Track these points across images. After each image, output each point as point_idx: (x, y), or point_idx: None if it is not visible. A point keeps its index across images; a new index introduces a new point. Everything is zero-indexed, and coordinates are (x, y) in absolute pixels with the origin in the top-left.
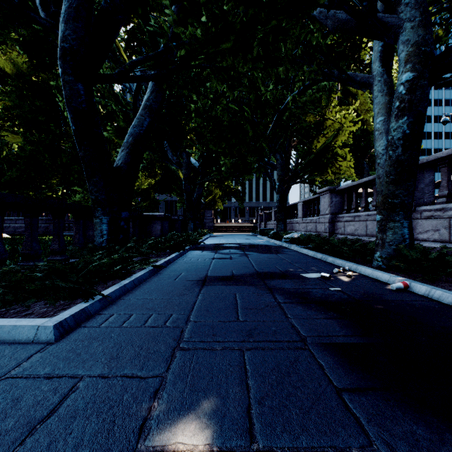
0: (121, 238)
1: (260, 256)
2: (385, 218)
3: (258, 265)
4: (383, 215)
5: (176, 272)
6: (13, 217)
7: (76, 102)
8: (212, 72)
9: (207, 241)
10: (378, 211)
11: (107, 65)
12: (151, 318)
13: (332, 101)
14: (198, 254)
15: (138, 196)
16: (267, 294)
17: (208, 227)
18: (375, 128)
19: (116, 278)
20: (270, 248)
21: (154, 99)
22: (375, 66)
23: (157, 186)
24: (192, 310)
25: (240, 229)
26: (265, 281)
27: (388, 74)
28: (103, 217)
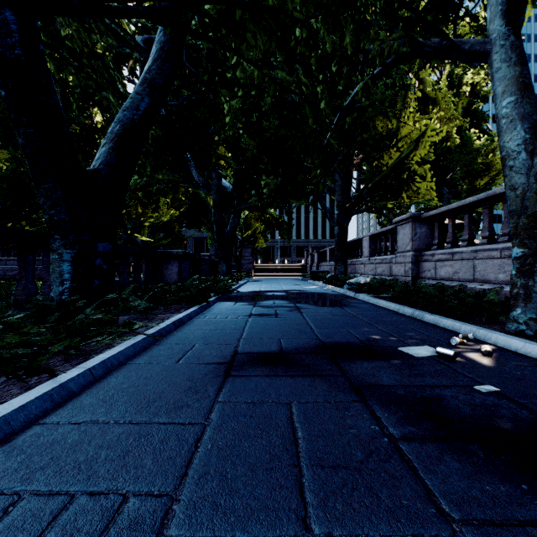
0: (97, 285)
1: (320, 310)
2: (532, 253)
3: (320, 329)
4: (528, 247)
5: (185, 344)
6: (2, 257)
7: (3, 43)
8: (246, 12)
9: (244, 288)
10: (518, 241)
11: (95, 31)
12: (59, 519)
13: (409, 101)
14: (228, 308)
15: (158, 231)
16: (355, 404)
17: (246, 270)
18: (500, 114)
19: (41, 372)
20: (330, 299)
21: (158, 71)
22: (494, 26)
23: (183, 219)
24: (185, 474)
25: (286, 272)
26: (342, 365)
27: (516, 35)
28: (64, 251)
